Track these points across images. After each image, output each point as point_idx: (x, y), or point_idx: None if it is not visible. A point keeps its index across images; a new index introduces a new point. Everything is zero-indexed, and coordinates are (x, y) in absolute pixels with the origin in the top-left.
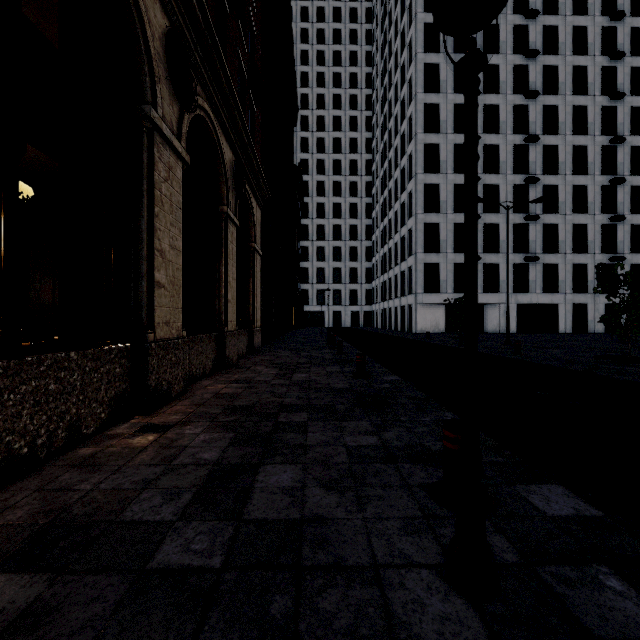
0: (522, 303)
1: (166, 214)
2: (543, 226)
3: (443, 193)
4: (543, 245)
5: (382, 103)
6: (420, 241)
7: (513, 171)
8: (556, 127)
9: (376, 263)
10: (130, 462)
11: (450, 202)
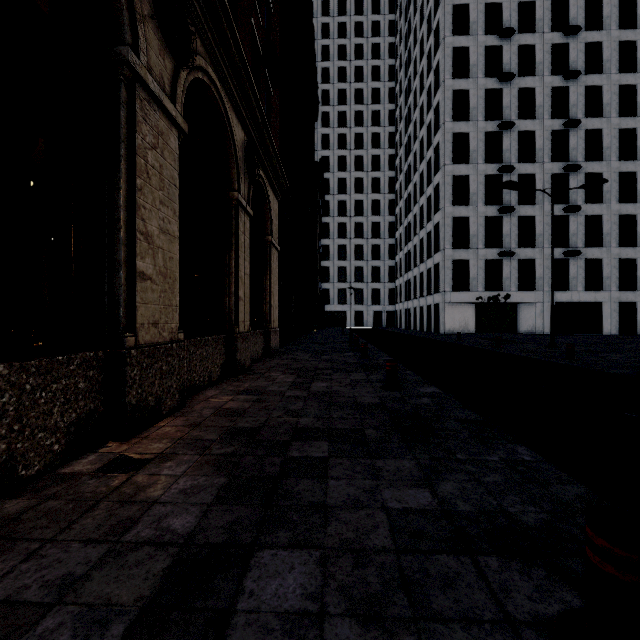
0: (561, 302)
1: (154, 189)
2: (585, 218)
3: (473, 185)
4: (585, 238)
5: (406, 95)
6: (448, 236)
7: (551, 159)
8: (600, 109)
9: (400, 261)
10: (62, 533)
11: (481, 194)
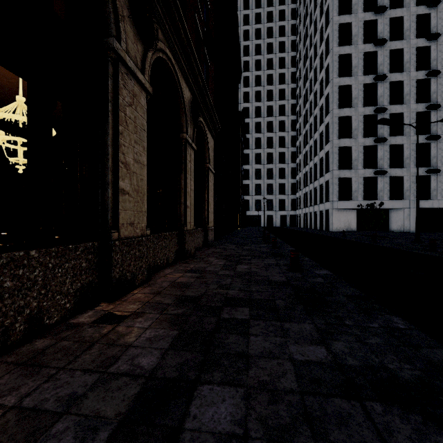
0: (424, 208)
1: (130, 133)
2: None
3: (354, 122)
4: None
5: (304, 60)
6: (335, 161)
7: (416, 101)
8: None
9: (299, 179)
10: (70, 364)
11: (360, 129)
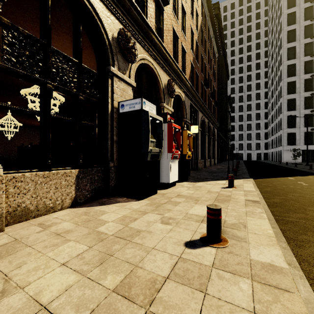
0: None
1: (206, 144)
2: None
3: (297, 102)
4: None
5: (272, 57)
6: (285, 124)
7: None
8: None
9: (269, 130)
10: (208, 169)
11: (302, 105)
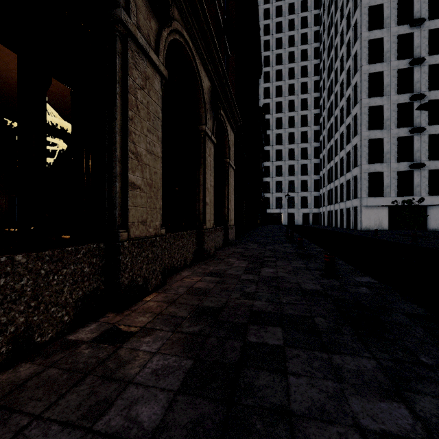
0: None
1: (142, 120)
2: None
3: (387, 112)
4: None
5: (328, 50)
6: (365, 154)
7: None
8: None
9: (323, 175)
10: (49, 409)
11: (393, 119)
